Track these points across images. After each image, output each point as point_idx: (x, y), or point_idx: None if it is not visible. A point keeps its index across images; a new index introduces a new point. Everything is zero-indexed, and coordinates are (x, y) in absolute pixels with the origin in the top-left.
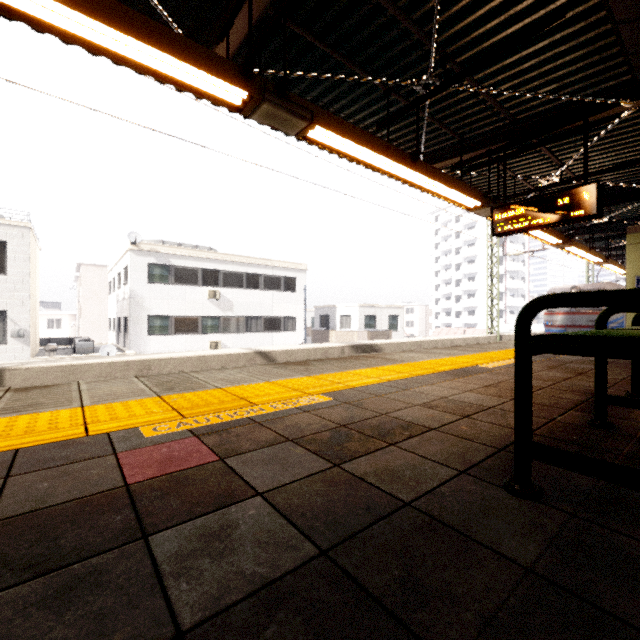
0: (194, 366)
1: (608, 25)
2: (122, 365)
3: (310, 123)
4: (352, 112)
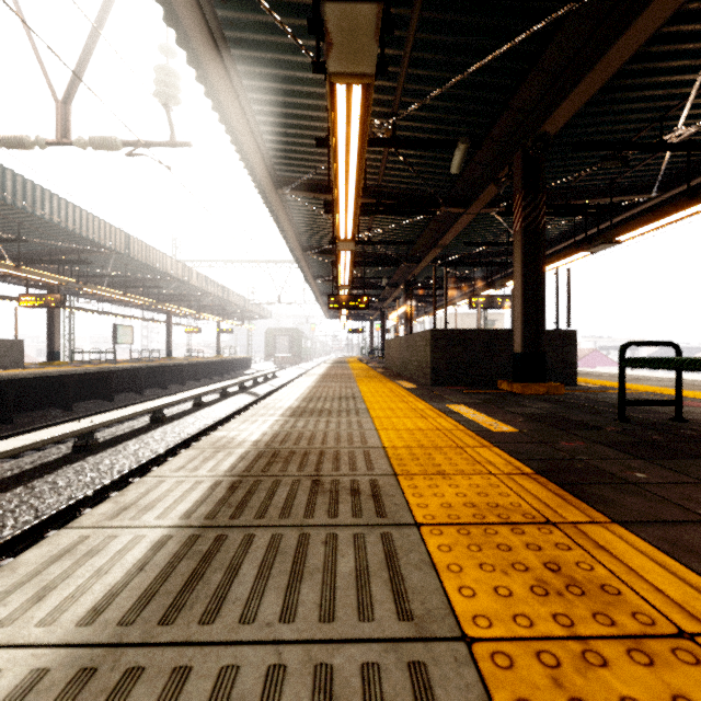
0: None
1: None
2: None
3: None
4: None
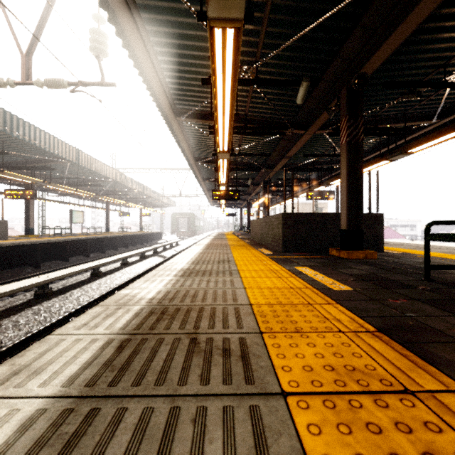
0: None
1: None
2: None
3: None
4: None
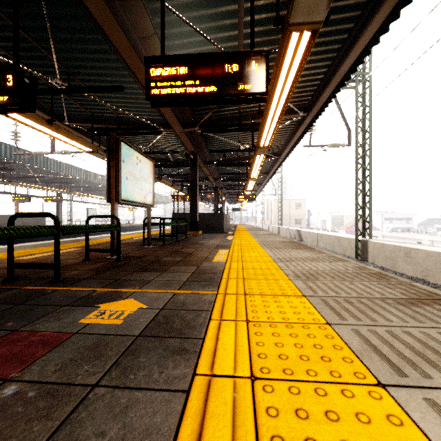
0: (436, 260)
1: (159, 27)
2: (398, 248)
3: (257, 148)
4: (331, 40)
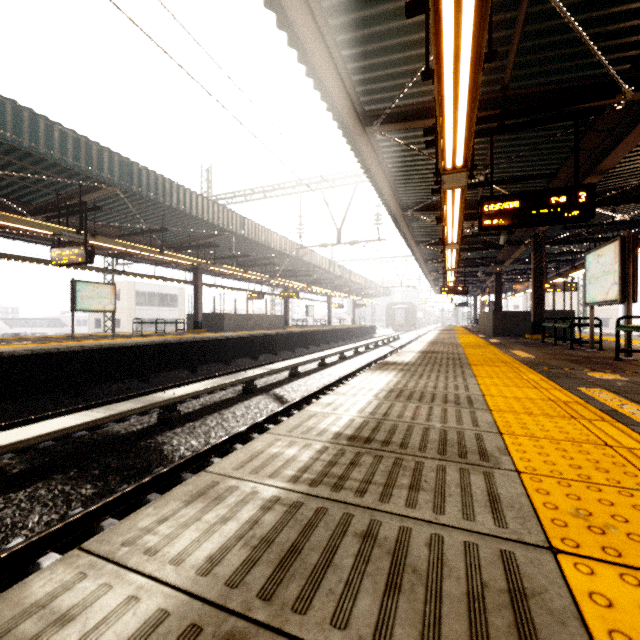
0: None
1: None
2: None
3: None
4: None
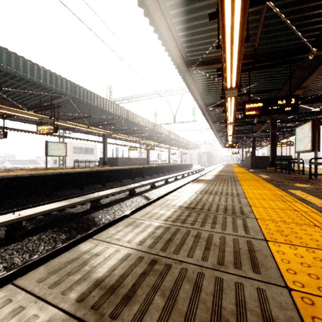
0: None
1: None
2: None
3: None
4: None
